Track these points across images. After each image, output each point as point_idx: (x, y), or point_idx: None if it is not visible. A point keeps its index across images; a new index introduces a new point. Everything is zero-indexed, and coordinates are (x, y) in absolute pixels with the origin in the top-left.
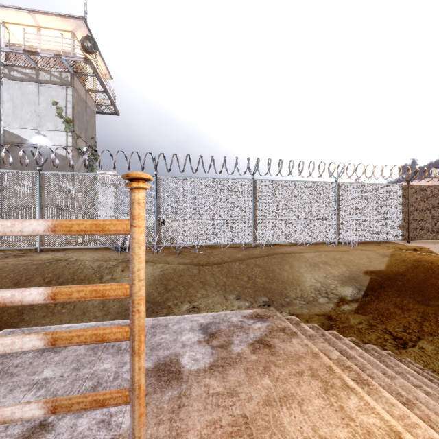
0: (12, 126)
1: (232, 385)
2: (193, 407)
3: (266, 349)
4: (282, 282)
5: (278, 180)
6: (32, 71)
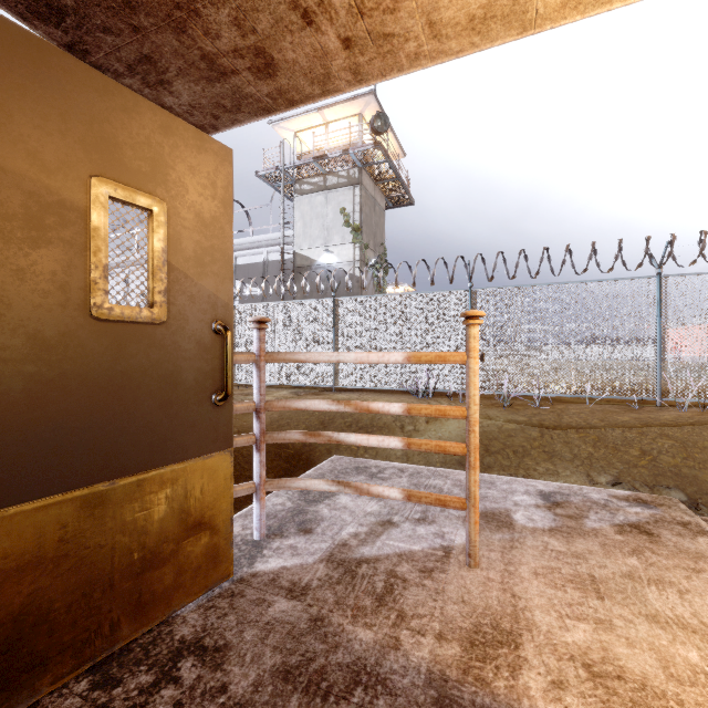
0: (303, 247)
1: (578, 550)
2: (527, 551)
3: (642, 535)
4: None
5: None
6: (320, 179)
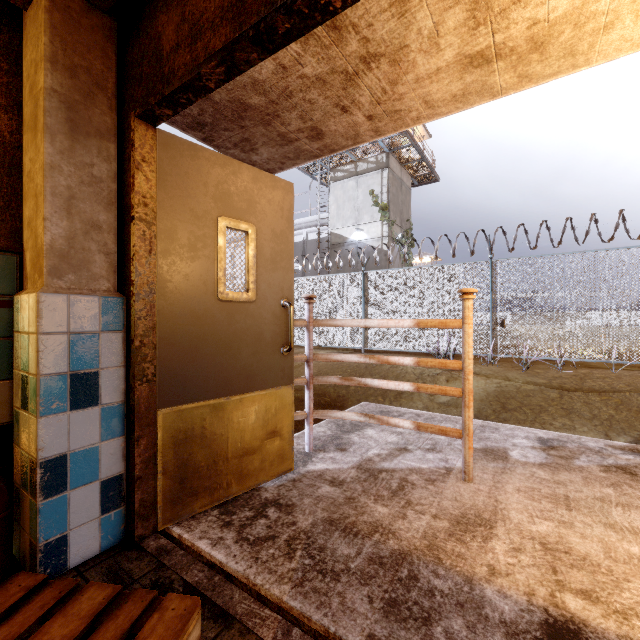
0: (336, 227)
1: (561, 479)
2: (515, 476)
3: (625, 475)
4: None
5: None
6: (352, 166)
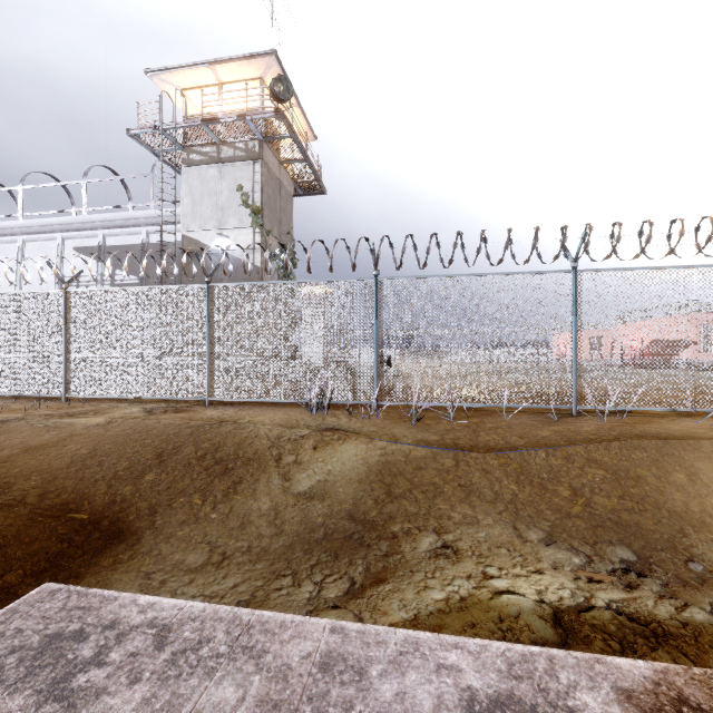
0: (191, 229)
1: None
2: None
3: None
4: (669, 513)
5: (640, 269)
6: (213, 148)
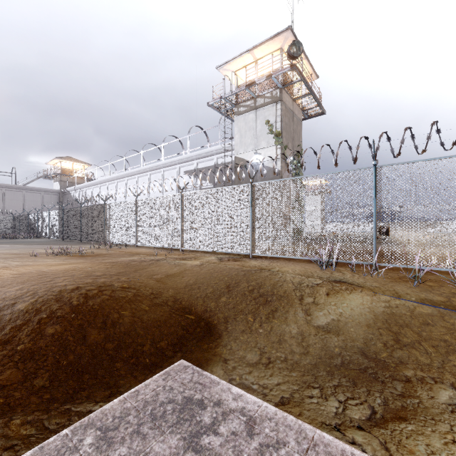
0: (239, 152)
1: None
2: None
3: None
4: None
5: None
6: (252, 101)
